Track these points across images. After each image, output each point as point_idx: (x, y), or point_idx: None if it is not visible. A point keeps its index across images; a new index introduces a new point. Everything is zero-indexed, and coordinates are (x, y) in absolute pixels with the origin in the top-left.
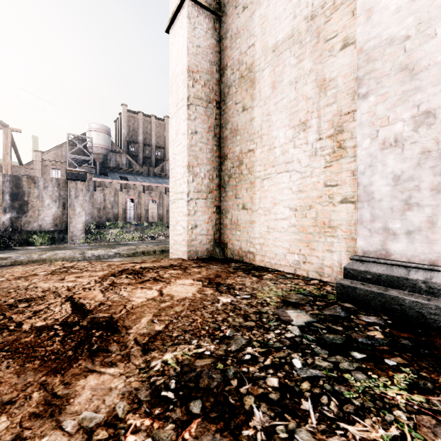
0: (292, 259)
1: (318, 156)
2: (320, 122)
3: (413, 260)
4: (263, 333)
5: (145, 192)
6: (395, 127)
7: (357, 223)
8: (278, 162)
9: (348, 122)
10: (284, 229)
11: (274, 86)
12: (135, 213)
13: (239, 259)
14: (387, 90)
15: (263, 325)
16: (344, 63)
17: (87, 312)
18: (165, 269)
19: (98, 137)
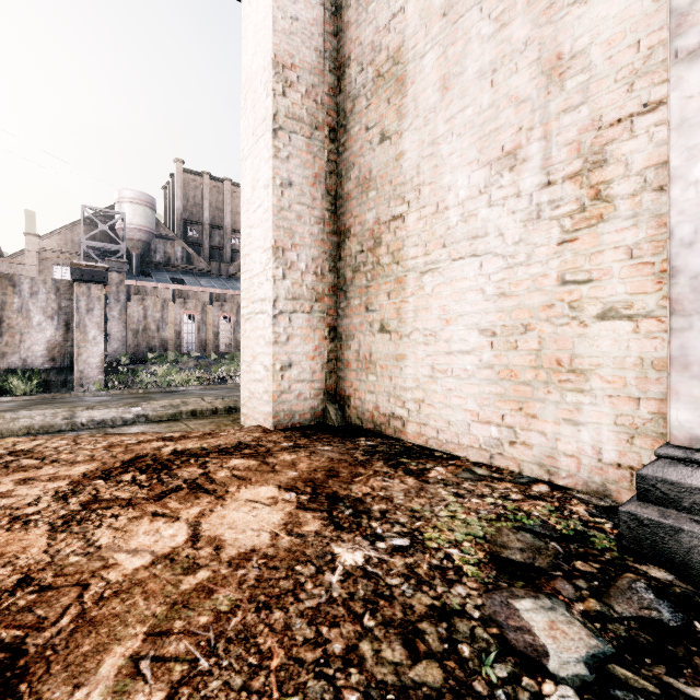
0: (485, 435)
1: (543, 221)
2: (548, 149)
3: None
4: None
5: (213, 304)
6: None
7: (671, 367)
8: (455, 237)
9: (618, 141)
10: (468, 372)
11: (446, 85)
12: (197, 338)
13: (373, 428)
14: None
15: (468, 683)
16: (609, 14)
17: None
18: (223, 454)
19: (135, 213)
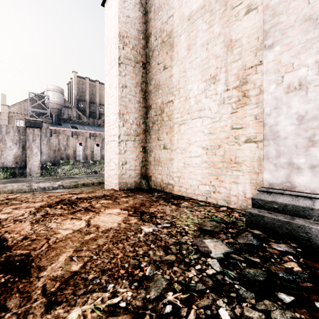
0: (204, 189)
1: (225, 104)
2: (227, 76)
3: (316, 192)
4: (184, 270)
5: (90, 138)
6: (299, 72)
7: (263, 159)
8: (193, 110)
9: (251, 75)
10: (198, 164)
11: (189, 48)
12: (83, 153)
13: (161, 189)
14: (292, 40)
15: (183, 259)
16: (248, 26)
17: (5, 249)
18: (97, 199)
19: (54, 95)
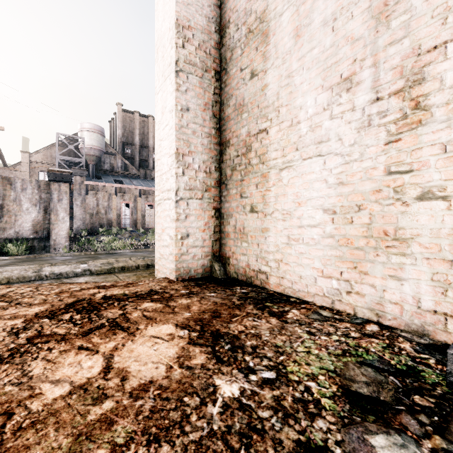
0: (327, 286)
1: (373, 127)
2: (377, 74)
3: None
4: None
5: (141, 196)
6: None
7: None
8: (305, 142)
9: (434, 63)
10: (315, 240)
11: (298, 33)
12: (130, 218)
13: (246, 280)
14: None
15: None
16: None
17: None
18: (138, 299)
19: (91, 137)
